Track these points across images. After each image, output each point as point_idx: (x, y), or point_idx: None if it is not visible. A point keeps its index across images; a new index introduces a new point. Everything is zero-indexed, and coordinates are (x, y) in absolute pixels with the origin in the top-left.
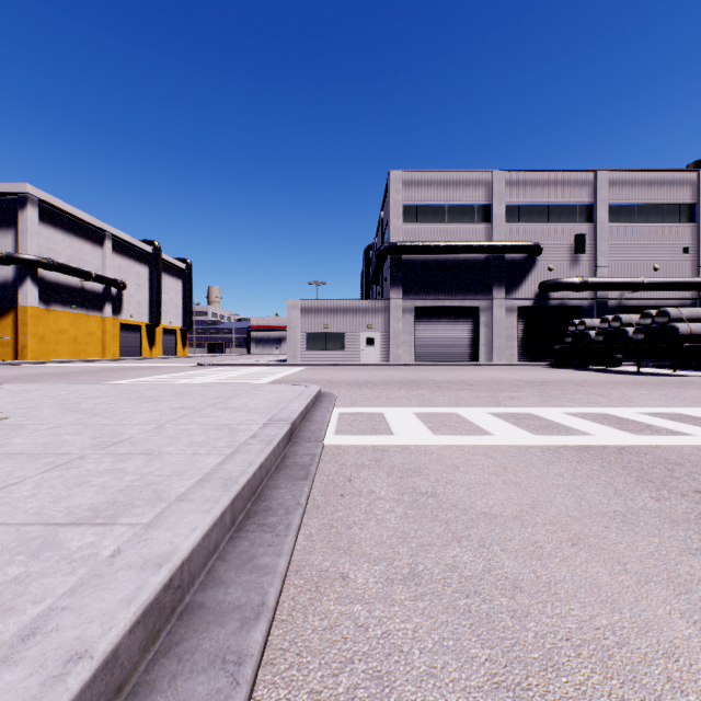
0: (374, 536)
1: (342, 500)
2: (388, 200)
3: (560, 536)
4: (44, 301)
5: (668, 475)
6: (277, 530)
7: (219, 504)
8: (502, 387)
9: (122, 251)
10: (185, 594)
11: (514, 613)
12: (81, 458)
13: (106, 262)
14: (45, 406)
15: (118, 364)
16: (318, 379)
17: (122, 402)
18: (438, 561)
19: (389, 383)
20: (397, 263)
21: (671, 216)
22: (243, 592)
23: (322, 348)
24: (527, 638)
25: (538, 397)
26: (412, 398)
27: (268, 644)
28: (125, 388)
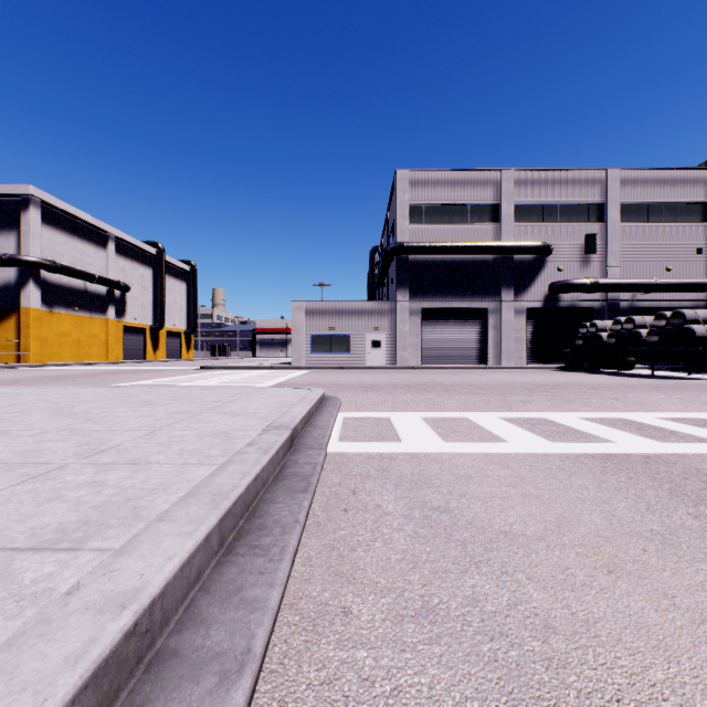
0: (380, 560)
1: (345, 515)
2: (394, 200)
3: (593, 561)
4: (47, 304)
5: (704, 488)
6: (271, 554)
7: (204, 525)
8: (512, 390)
9: (125, 253)
10: (156, 637)
11: (549, 663)
12: (61, 468)
13: (110, 264)
14: (36, 411)
15: (121, 367)
16: (322, 382)
17: (116, 406)
18: (455, 592)
19: (395, 387)
20: (403, 264)
21: (685, 215)
22: (226, 634)
23: (327, 351)
24: (568, 698)
25: (551, 401)
26: (420, 402)
27: (253, 705)
28: (123, 391)
